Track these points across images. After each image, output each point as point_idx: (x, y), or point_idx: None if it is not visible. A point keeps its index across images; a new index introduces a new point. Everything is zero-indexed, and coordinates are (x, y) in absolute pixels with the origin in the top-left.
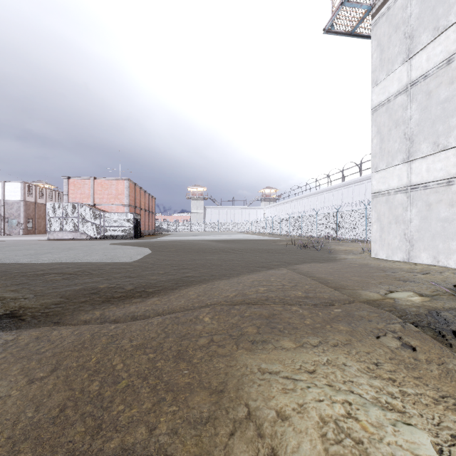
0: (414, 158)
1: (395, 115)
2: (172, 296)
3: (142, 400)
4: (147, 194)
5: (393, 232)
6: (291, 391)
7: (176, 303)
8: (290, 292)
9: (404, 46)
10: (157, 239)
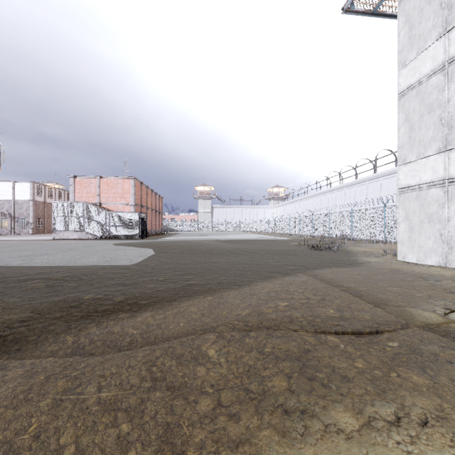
0: (453, 147)
1: (428, 99)
2: (169, 312)
3: None
4: (154, 193)
5: (426, 232)
6: None
7: (173, 325)
8: (318, 310)
9: (440, 18)
10: (163, 239)
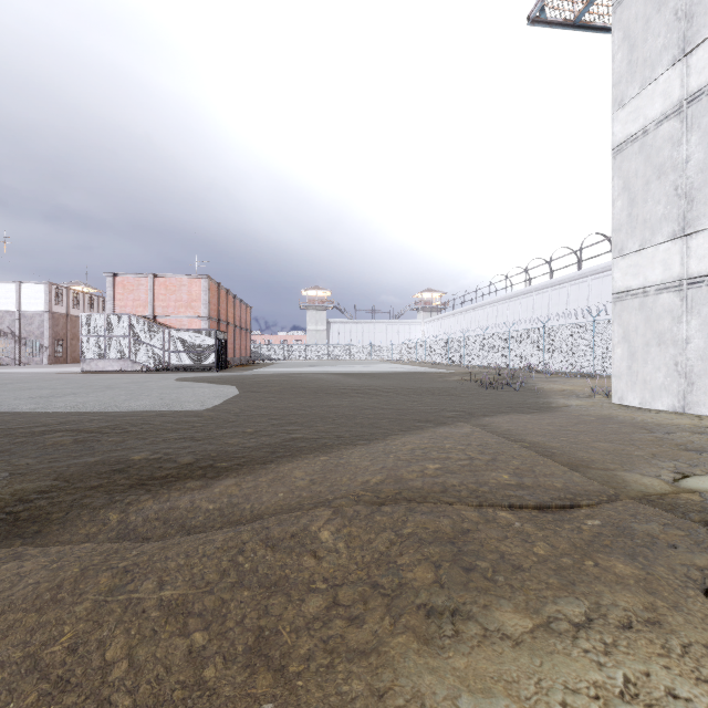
0: (694, 230)
1: (657, 157)
2: (262, 479)
3: None
4: (238, 300)
5: (654, 360)
6: None
7: (268, 497)
8: (486, 474)
9: (675, 34)
10: (251, 372)
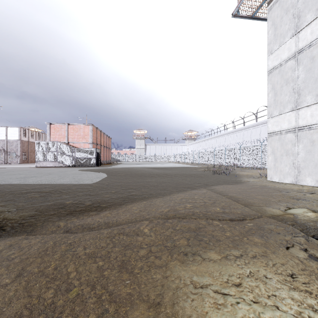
0: (300, 107)
1: (285, 75)
2: (120, 210)
3: (88, 311)
4: (105, 135)
5: (284, 162)
6: (222, 307)
7: (122, 217)
8: (210, 208)
9: (293, 24)
10: (112, 167)
